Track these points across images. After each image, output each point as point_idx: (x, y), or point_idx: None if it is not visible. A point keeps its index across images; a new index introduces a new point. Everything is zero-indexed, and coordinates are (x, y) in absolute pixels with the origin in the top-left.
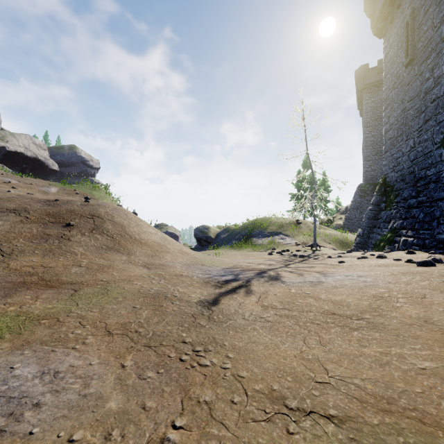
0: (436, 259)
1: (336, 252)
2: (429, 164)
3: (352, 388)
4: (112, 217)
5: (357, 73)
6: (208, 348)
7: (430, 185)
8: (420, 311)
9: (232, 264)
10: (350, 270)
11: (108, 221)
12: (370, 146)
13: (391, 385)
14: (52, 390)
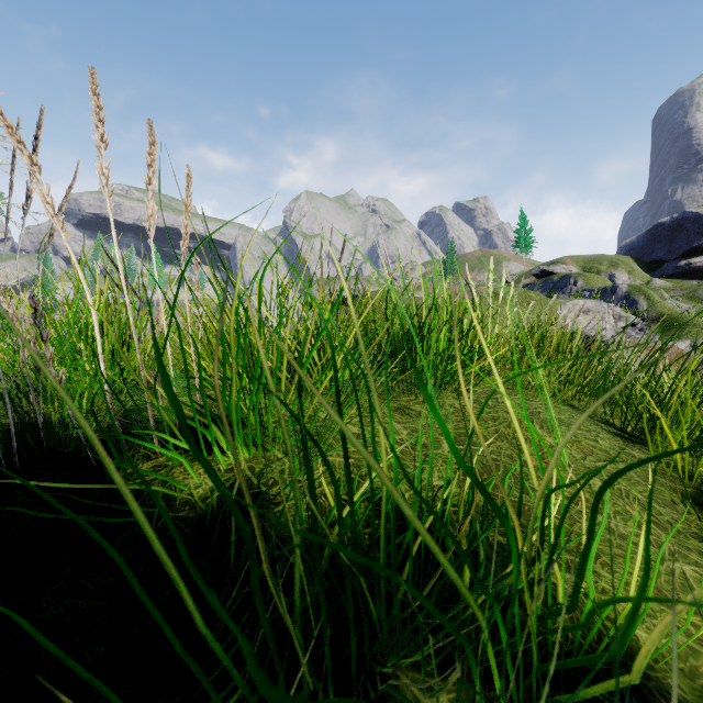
0: None
1: None
2: None
3: None
4: None
5: None
6: None
7: None
8: None
9: None
10: None
11: None
12: None
13: None
14: None
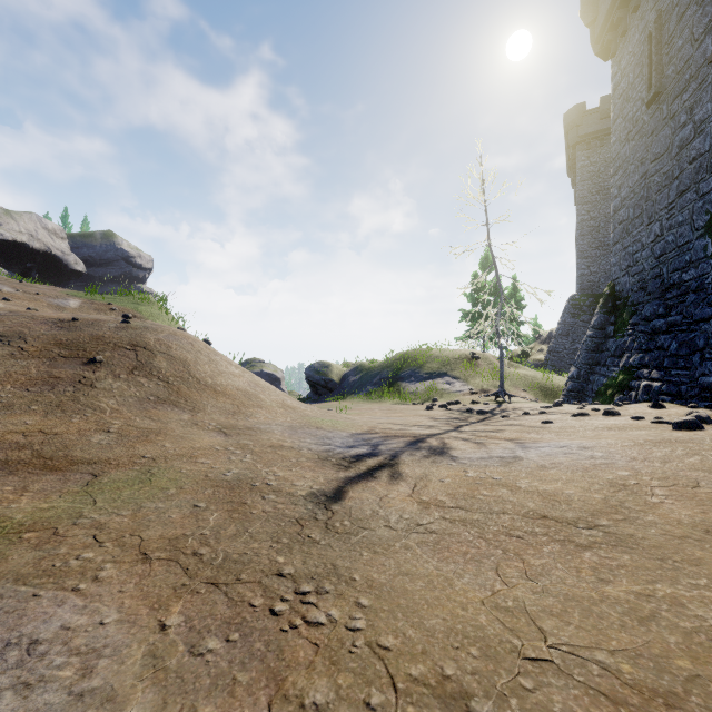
0: (702, 416)
1: (536, 406)
2: (686, 263)
3: (594, 672)
4: (168, 348)
5: (567, 117)
6: (323, 587)
7: (688, 297)
8: (694, 511)
9: (368, 427)
10: (563, 436)
11: (161, 355)
12: (587, 235)
13: (667, 664)
14: (18, 682)
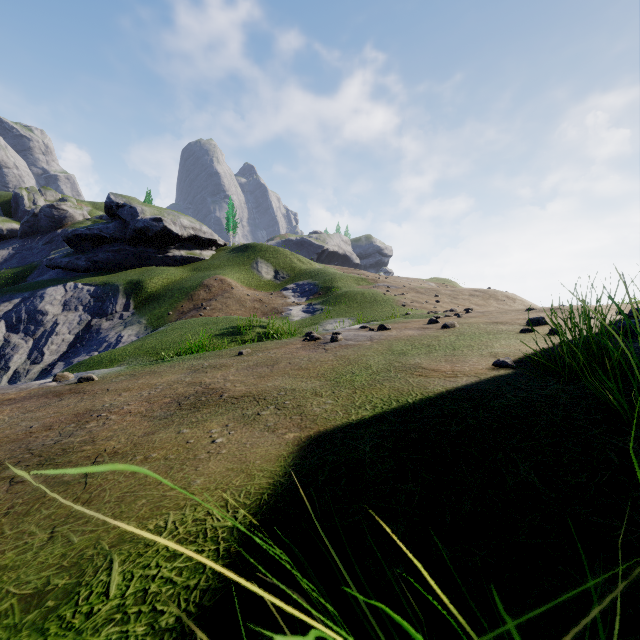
0: None
1: None
2: None
3: None
4: (516, 297)
5: None
6: None
7: None
8: None
9: None
10: None
11: (517, 299)
12: None
13: None
14: None
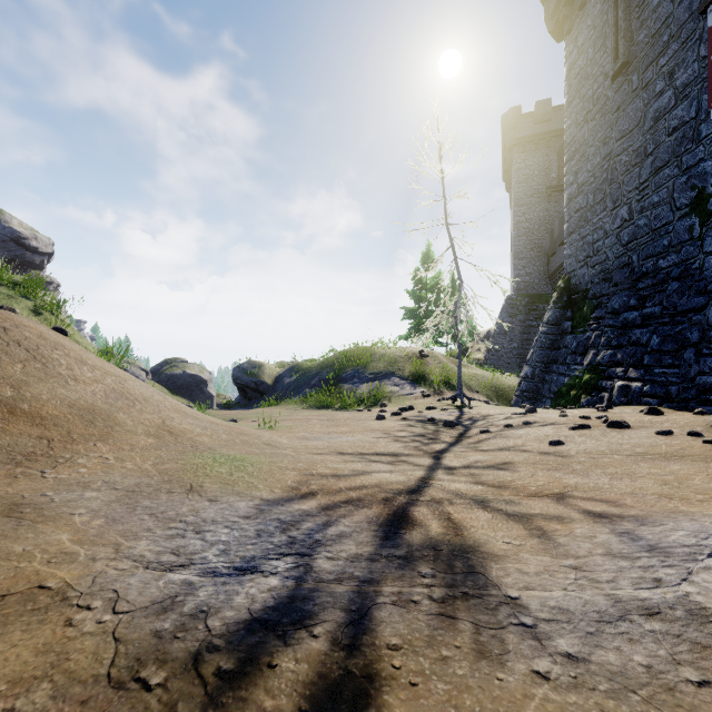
0: None
1: (505, 412)
2: (665, 248)
3: None
4: None
5: (505, 119)
6: None
7: (669, 285)
8: None
9: (296, 472)
10: (625, 478)
11: None
12: (523, 236)
13: None
14: None
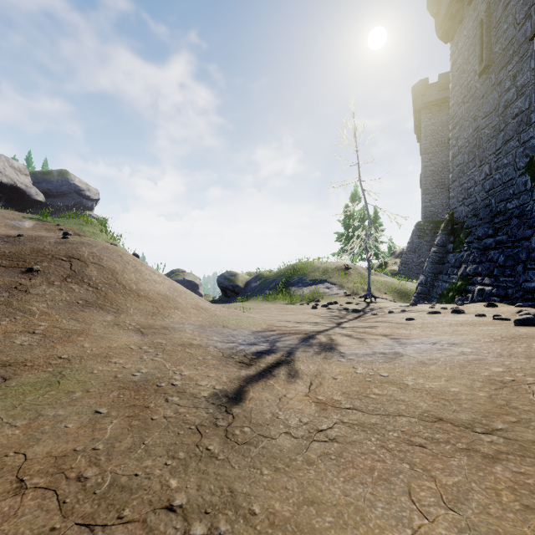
0: (530, 314)
1: (396, 305)
2: (510, 195)
3: None
4: (100, 259)
5: (415, 89)
6: (218, 527)
7: (512, 221)
8: None
9: (266, 324)
10: (427, 331)
11: (92, 265)
12: (429, 177)
13: None
14: None
